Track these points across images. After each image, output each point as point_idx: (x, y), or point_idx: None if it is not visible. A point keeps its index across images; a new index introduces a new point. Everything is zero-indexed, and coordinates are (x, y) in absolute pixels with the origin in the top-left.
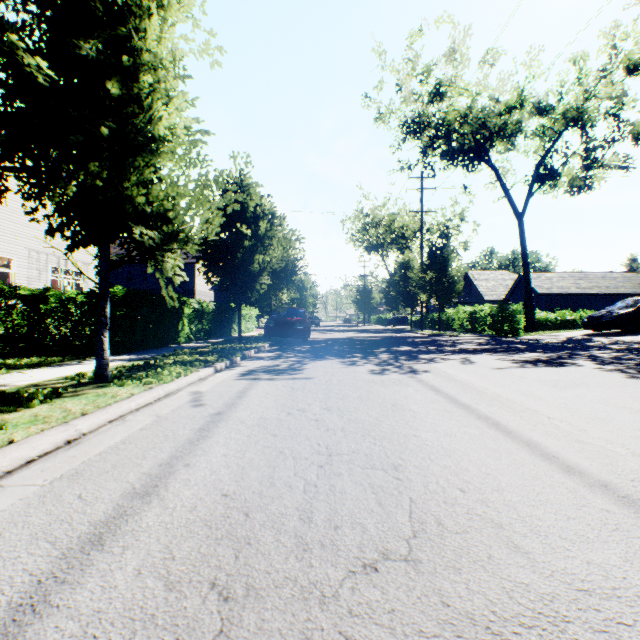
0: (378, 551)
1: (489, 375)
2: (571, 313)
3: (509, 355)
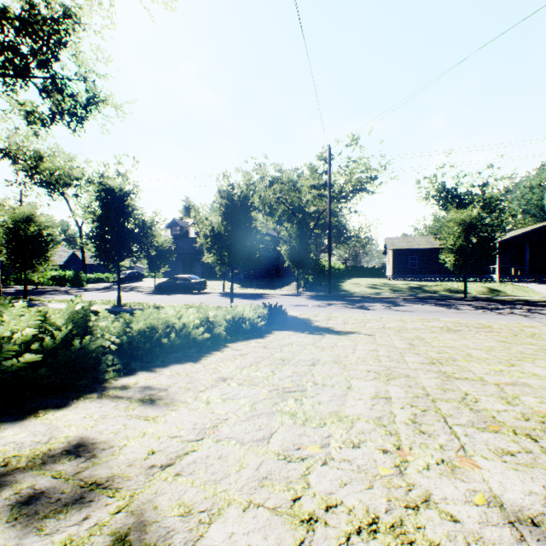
0: (110, 298)
1: (100, 294)
2: (103, 274)
3: (96, 291)
